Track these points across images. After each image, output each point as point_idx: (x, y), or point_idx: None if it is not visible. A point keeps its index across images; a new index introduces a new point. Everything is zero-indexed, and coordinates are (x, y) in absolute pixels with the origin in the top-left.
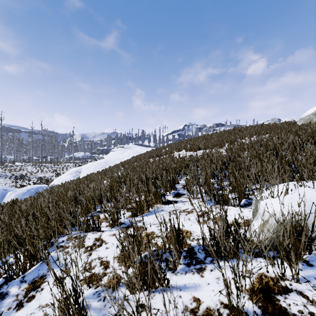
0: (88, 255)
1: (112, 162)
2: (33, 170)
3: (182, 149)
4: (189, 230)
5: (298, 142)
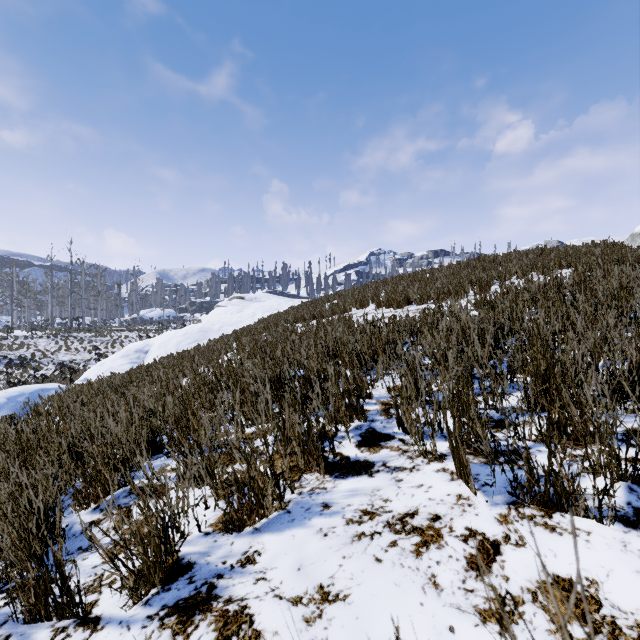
0: None
1: (218, 330)
2: (50, 346)
3: (368, 302)
4: None
5: None
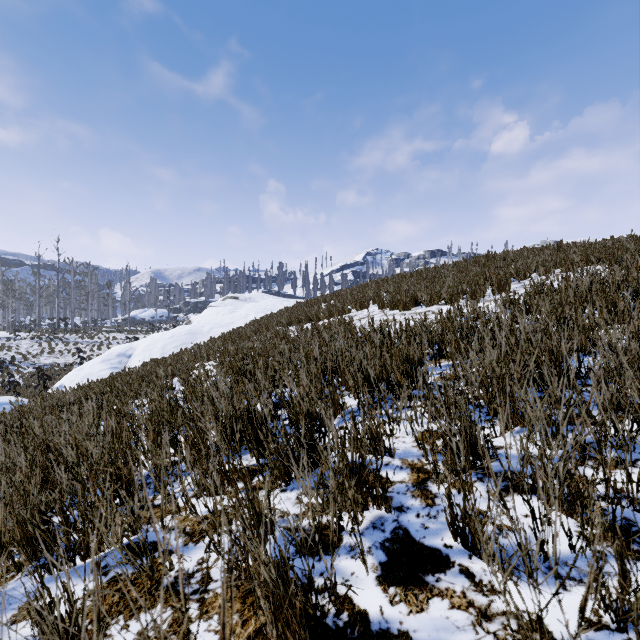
0: None
1: (207, 332)
2: (33, 348)
3: (369, 303)
4: None
5: None
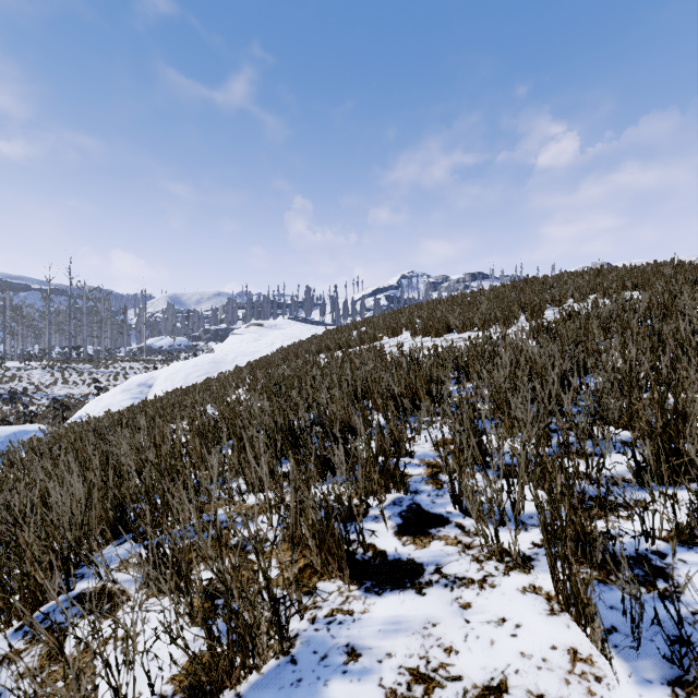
0: None
1: (232, 360)
2: (46, 378)
3: (402, 330)
4: None
5: None
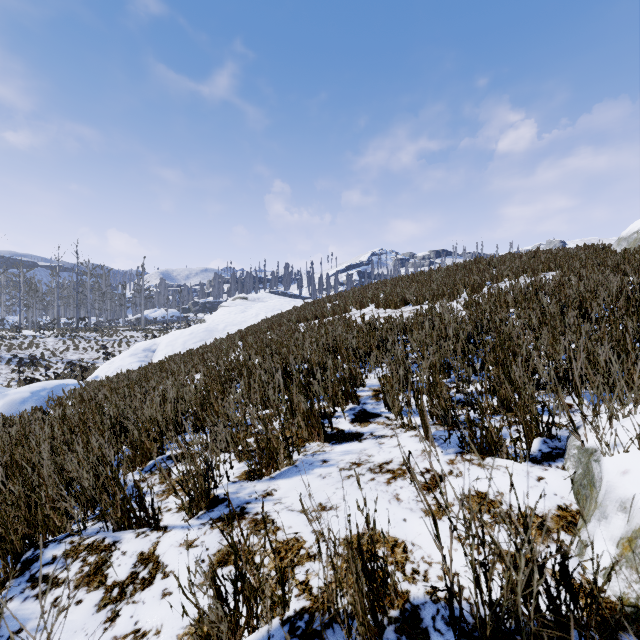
0: (107, 619)
1: (222, 329)
2: (59, 345)
3: (368, 303)
4: (401, 538)
5: (638, 290)
